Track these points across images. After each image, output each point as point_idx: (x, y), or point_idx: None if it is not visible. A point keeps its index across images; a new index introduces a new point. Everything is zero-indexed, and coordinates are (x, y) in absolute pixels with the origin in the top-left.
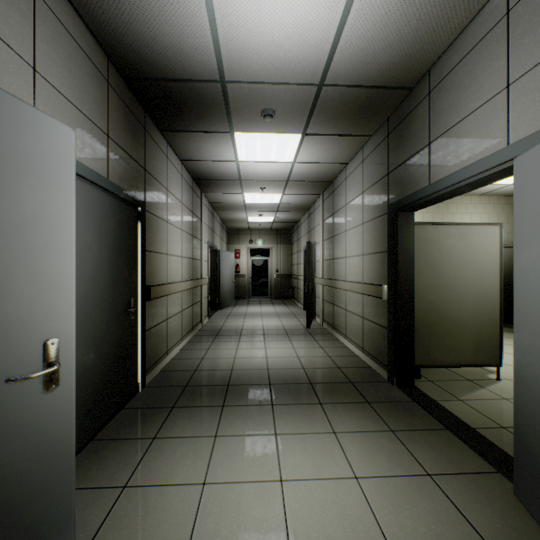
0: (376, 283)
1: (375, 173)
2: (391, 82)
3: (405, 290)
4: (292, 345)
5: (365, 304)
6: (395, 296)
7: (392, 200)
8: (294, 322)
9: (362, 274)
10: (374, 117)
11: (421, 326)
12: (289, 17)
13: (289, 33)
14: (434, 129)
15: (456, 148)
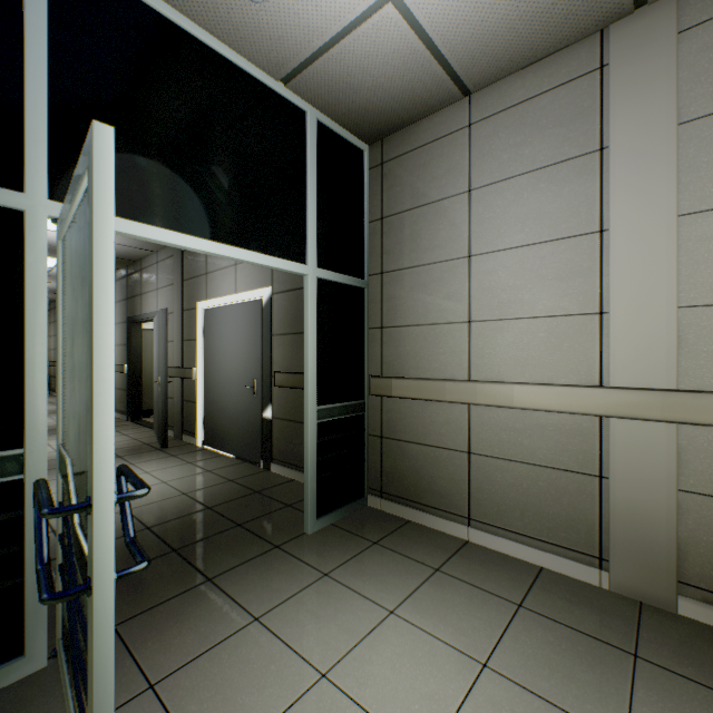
0: (123, 364)
1: (122, 294)
2: (123, 258)
3: (137, 367)
4: (52, 418)
5: (118, 378)
6: (131, 370)
7: (130, 315)
8: (52, 407)
9: (116, 359)
10: (118, 264)
11: (149, 387)
12: (55, 235)
13: (55, 238)
14: (143, 289)
15: (148, 302)
